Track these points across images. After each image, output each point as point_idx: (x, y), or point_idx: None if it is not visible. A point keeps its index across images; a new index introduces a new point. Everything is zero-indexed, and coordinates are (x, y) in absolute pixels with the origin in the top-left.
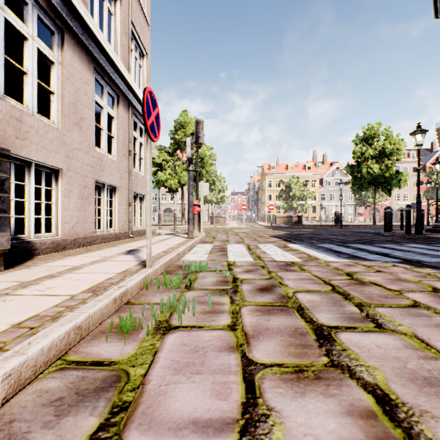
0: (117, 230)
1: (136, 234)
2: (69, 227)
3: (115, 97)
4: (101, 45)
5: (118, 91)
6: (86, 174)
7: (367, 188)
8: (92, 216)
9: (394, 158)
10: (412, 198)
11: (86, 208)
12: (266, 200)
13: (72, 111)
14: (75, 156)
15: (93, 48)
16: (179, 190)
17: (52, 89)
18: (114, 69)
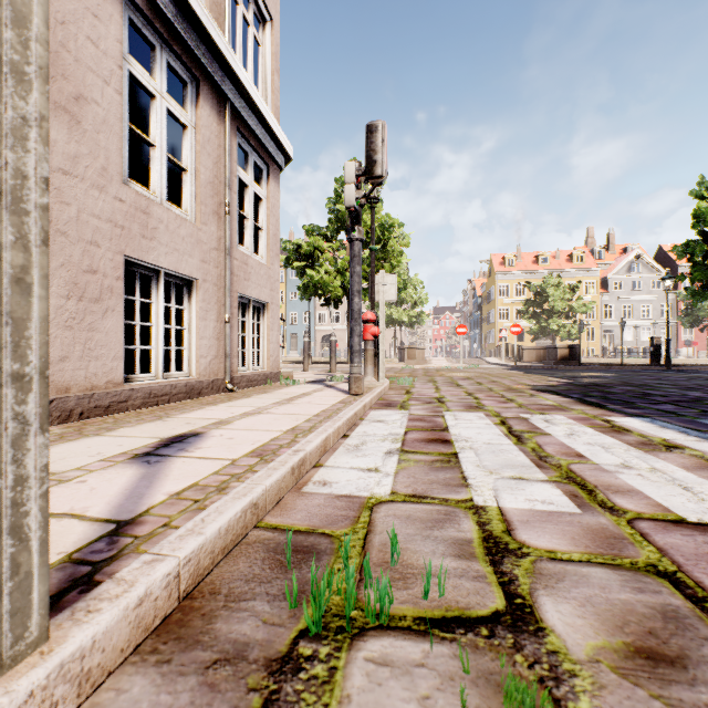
0: (196, 375)
1: (244, 382)
2: None
3: (191, 83)
4: None
5: (197, 68)
6: (94, 240)
7: None
8: (116, 342)
9: None
10: None
11: (97, 323)
12: (497, 319)
13: None
14: (54, 188)
15: None
16: (346, 305)
17: None
18: (181, 10)
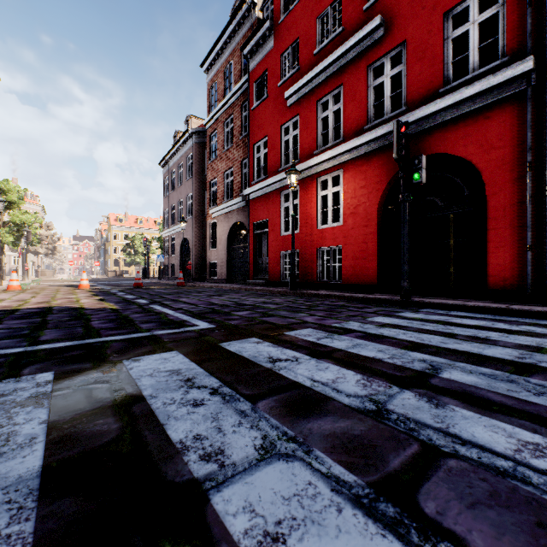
0: None
1: None
2: None
3: None
4: None
5: None
6: None
7: None
8: None
9: None
10: None
11: None
12: (113, 253)
13: None
14: None
15: None
16: None
17: None
18: None
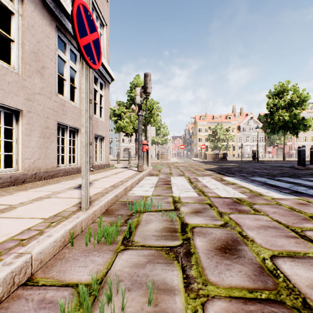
0: (79, 165)
1: (96, 167)
2: (29, 163)
3: (78, 55)
4: (61, 4)
5: None
6: (48, 117)
7: (278, 132)
8: (54, 153)
9: (300, 108)
10: (310, 140)
11: (48, 146)
12: (198, 142)
13: (33, 59)
14: (36, 99)
15: (55, 7)
16: (134, 135)
17: (12, 37)
18: None
